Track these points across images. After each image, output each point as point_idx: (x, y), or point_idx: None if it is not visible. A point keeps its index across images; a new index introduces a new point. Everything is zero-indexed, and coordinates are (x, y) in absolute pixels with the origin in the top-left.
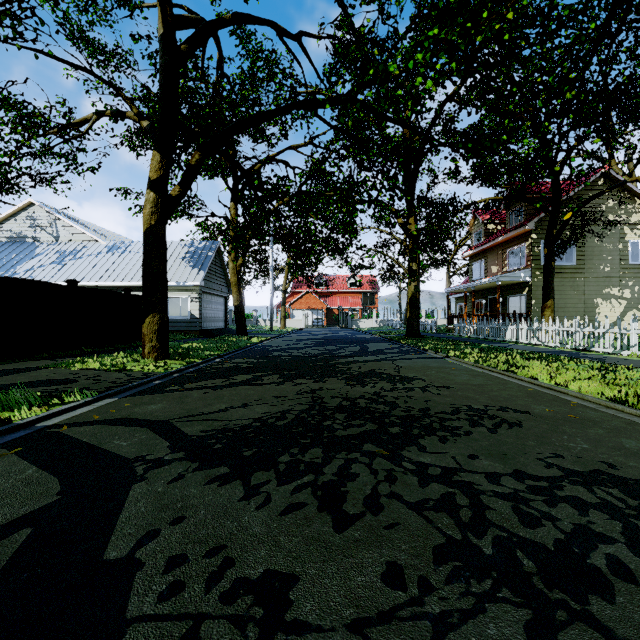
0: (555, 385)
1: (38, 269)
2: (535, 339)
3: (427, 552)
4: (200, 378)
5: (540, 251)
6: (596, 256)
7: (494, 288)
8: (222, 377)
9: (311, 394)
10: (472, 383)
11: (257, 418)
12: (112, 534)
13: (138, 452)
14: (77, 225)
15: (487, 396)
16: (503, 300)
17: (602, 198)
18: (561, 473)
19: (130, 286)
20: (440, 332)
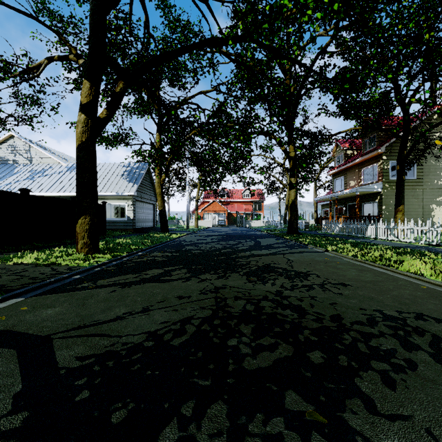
0: None
1: (15, 183)
2: (392, 236)
3: None
4: (116, 273)
5: (389, 169)
6: (432, 172)
7: (352, 197)
8: (136, 272)
9: (214, 294)
10: (364, 279)
11: (152, 332)
12: None
13: None
14: (45, 151)
15: (390, 297)
16: (359, 206)
17: (436, 129)
18: None
19: None
20: (311, 230)
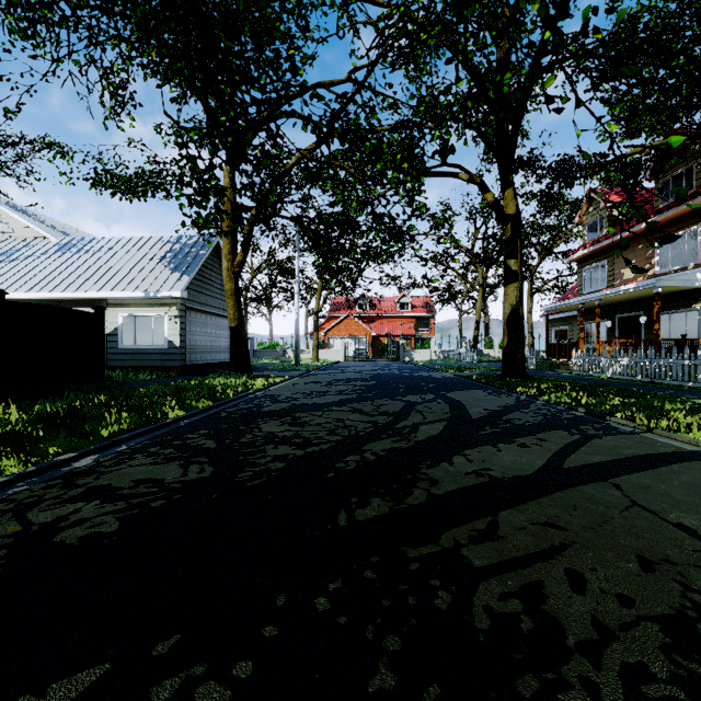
0: None
1: None
2: None
3: None
4: None
5: None
6: None
7: (628, 302)
8: None
9: None
10: None
11: None
12: None
13: None
14: (18, 215)
15: None
16: (648, 319)
17: None
18: None
19: (78, 299)
20: (541, 368)
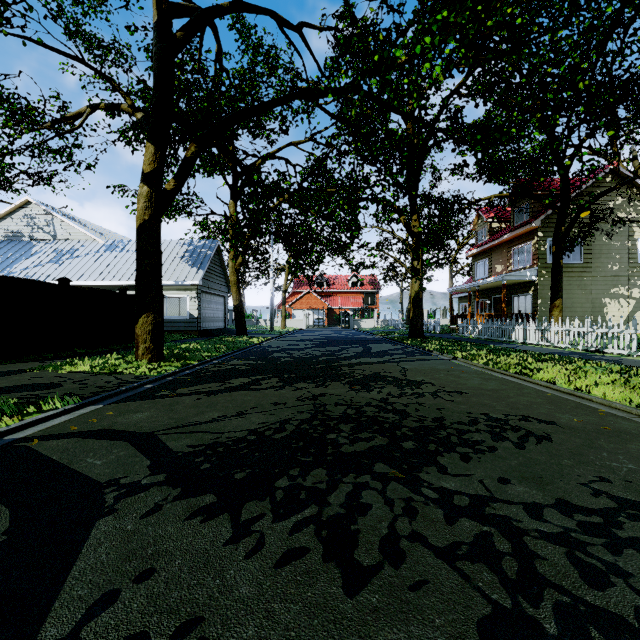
0: (575, 390)
1: (34, 268)
2: (544, 340)
3: (470, 630)
4: (194, 382)
5: (546, 249)
6: (604, 254)
7: (498, 287)
8: (218, 381)
9: (313, 400)
10: (486, 388)
11: (253, 430)
12: (57, 598)
13: (112, 474)
14: (74, 224)
15: (505, 403)
16: (508, 300)
17: (610, 195)
18: (614, 504)
19: (128, 285)
20: (443, 332)
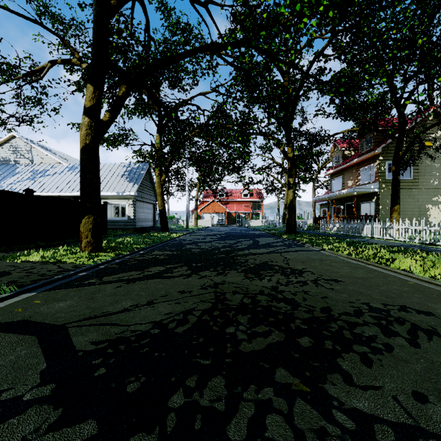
0: (431, 278)
1: (17, 183)
2: (387, 235)
3: None
4: (120, 270)
5: (385, 169)
6: (427, 173)
7: (349, 197)
8: (139, 269)
9: (214, 289)
10: (356, 276)
11: (158, 321)
12: None
13: None
14: (46, 152)
15: (378, 291)
16: (357, 206)
17: (432, 130)
18: None
19: None
20: (310, 229)
